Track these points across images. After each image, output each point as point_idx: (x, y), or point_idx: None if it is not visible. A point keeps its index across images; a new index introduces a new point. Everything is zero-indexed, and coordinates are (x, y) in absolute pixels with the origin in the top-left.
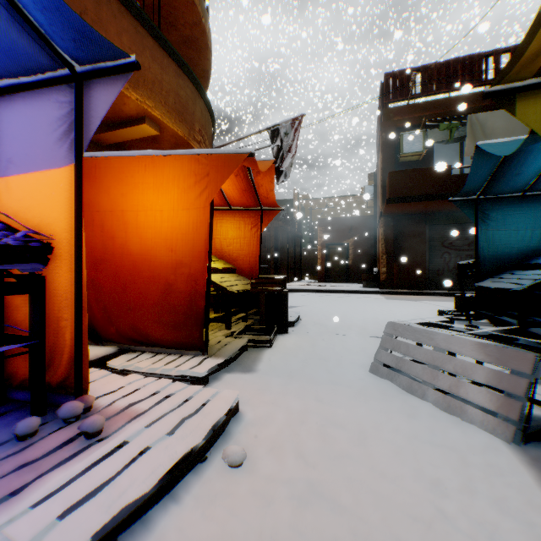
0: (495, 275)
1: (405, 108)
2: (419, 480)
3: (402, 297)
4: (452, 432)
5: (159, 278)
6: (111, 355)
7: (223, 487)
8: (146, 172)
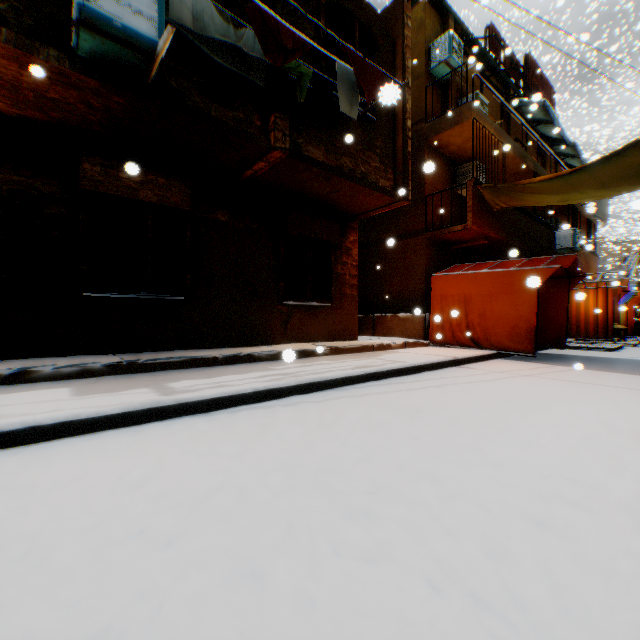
0: None
1: None
2: None
3: None
4: None
5: None
6: None
7: None
8: None
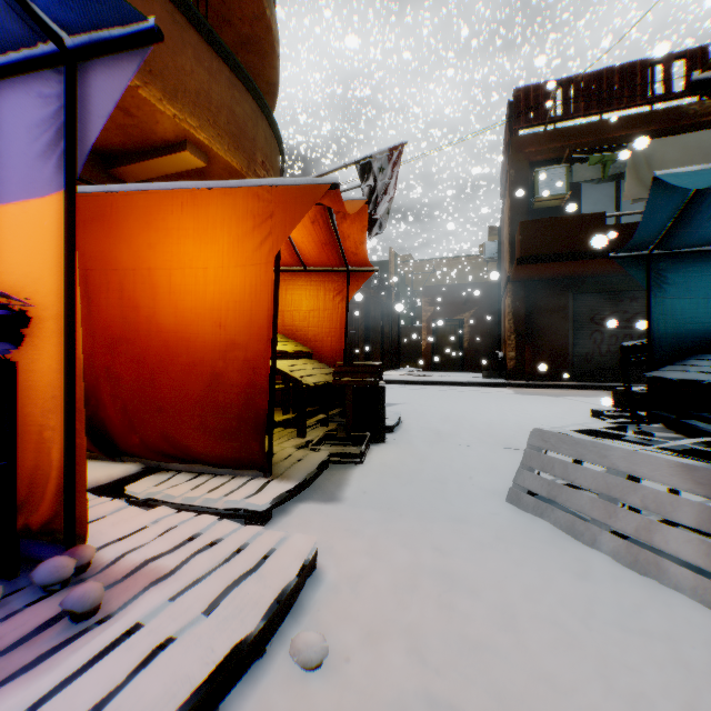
0: (676, 362)
1: (541, 136)
2: (612, 697)
3: (538, 391)
4: (649, 605)
5: (202, 365)
6: (132, 476)
7: (290, 709)
8: (183, 213)
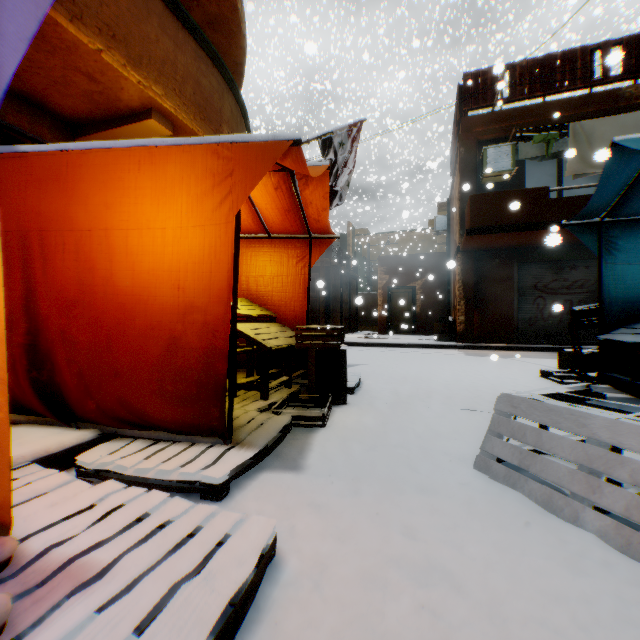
0: (627, 325)
1: (489, 117)
2: None
3: (486, 352)
4: None
5: (160, 329)
6: (88, 443)
7: None
8: (141, 172)
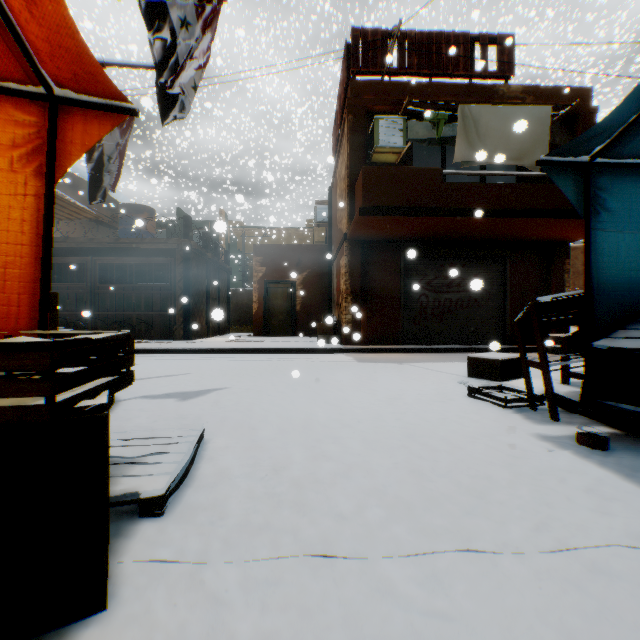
0: (632, 325)
1: (379, 85)
2: None
3: (376, 356)
4: None
5: None
6: None
7: None
8: None
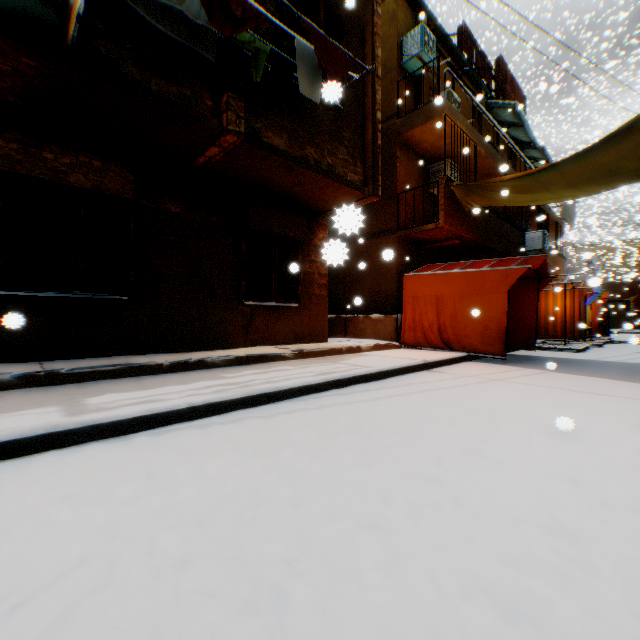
0: None
1: None
2: None
3: None
4: None
5: None
6: None
7: None
8: None
